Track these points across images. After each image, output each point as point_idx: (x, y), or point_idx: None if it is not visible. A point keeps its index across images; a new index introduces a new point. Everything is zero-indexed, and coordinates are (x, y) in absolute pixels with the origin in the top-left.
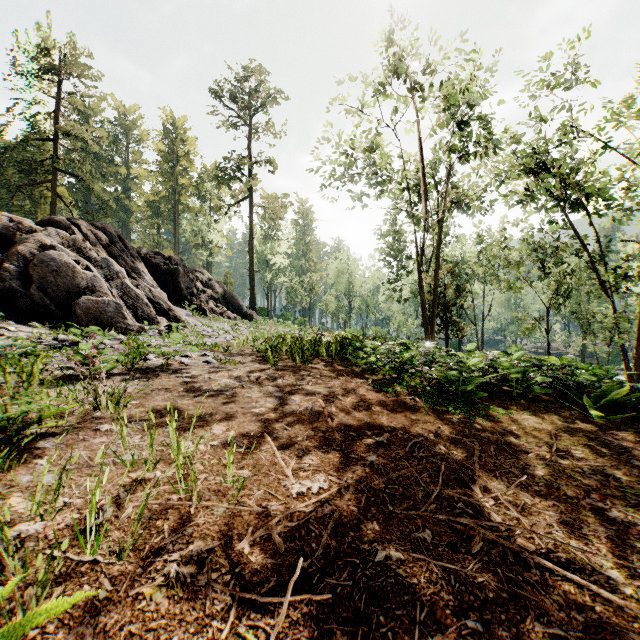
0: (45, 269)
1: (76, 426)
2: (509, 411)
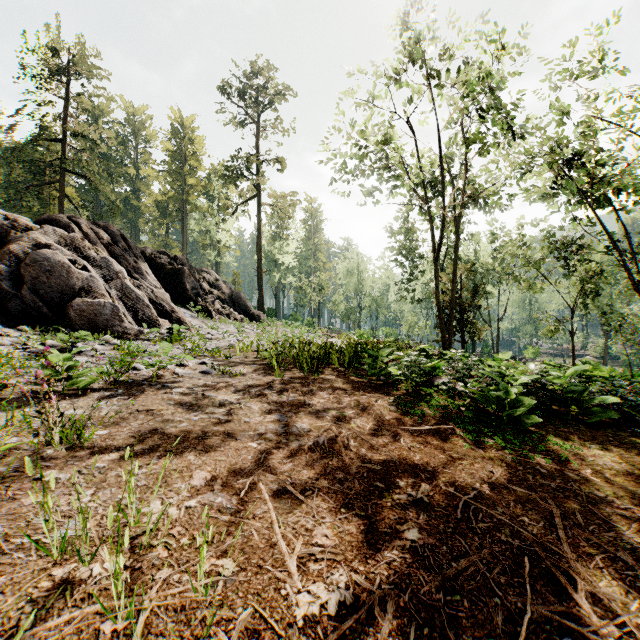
0: (38, 269)
1: (10, 475)
2: (571, 443)
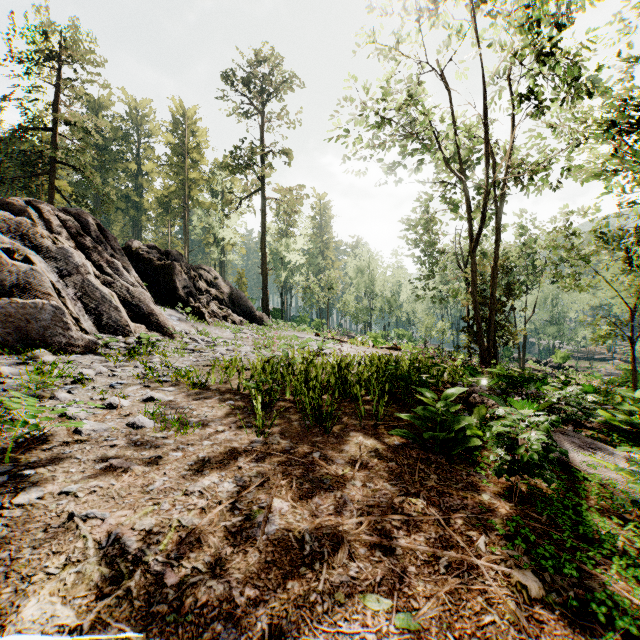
0: None
1: None
2: None
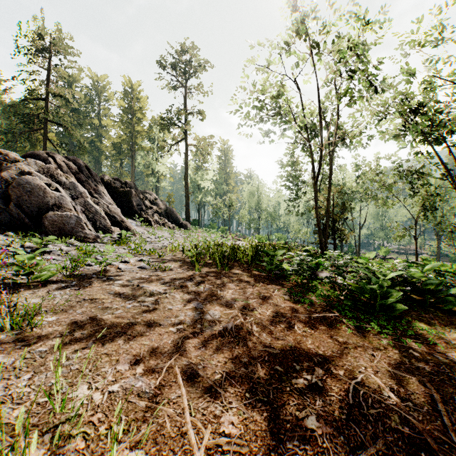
0: (21, 190)
1: None
2: (433, 327)
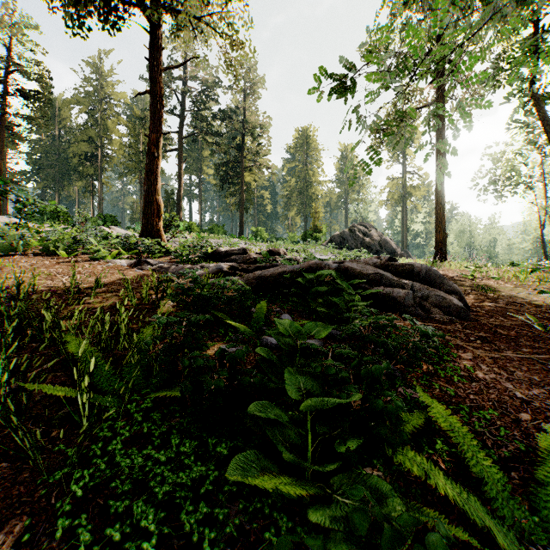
0: (384, 243)
1: None
2: None
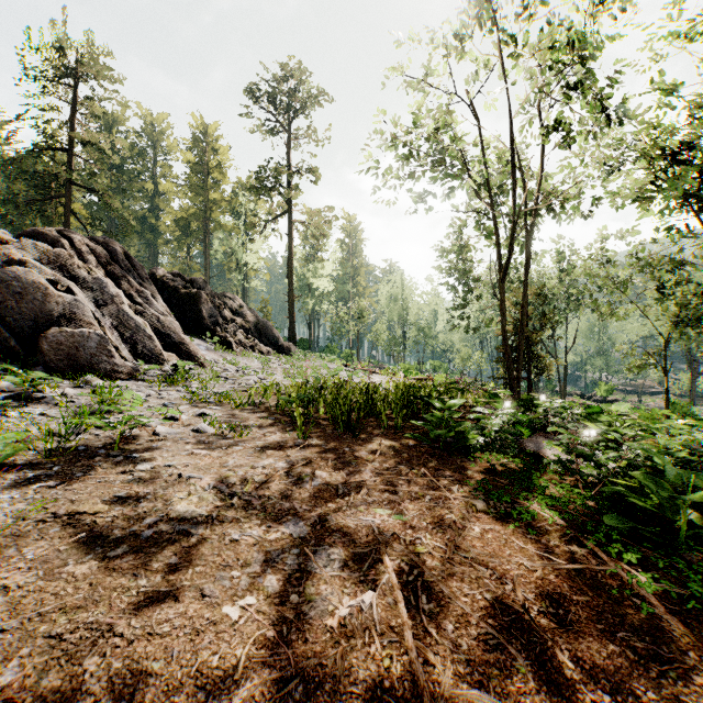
0: (6, 291)
1: None
2: None
